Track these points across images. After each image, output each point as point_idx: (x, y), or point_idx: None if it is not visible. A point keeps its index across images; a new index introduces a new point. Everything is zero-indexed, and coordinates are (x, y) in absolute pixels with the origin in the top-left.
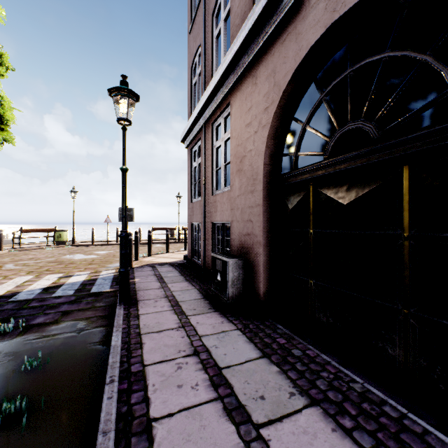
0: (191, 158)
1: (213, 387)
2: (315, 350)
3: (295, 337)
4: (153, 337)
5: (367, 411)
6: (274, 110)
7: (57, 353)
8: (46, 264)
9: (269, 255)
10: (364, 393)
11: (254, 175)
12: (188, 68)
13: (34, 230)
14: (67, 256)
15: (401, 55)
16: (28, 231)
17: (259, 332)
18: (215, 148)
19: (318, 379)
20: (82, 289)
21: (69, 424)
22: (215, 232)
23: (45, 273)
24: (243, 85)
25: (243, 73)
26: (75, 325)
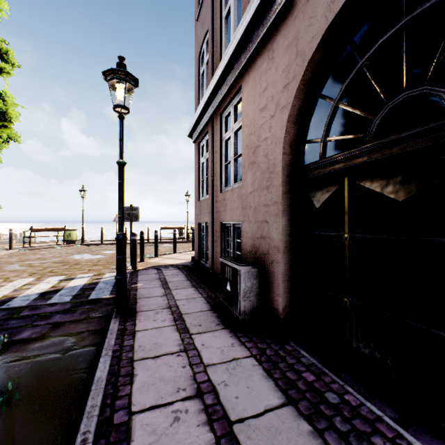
0: (198, 153)
1: None
2: (356, 394)
3: (326, 372)
4: (148, 365)
5: None
6: (296, 86)
7: (31, 384)
8: (51, 264)
9: (289, 263)
10: None
11: (270, 167)
12: (196, 58)
13: (44, 229)
14: (74, 256)
15: None
16: (38, 230)
17: (279, 362)
18: (225, 140)
19: None
20: (80, 295)
21: None
22: (224, 233)
23: (48, 275)
24: (256, 63)
25: (257, 48)
26: (62, 343)
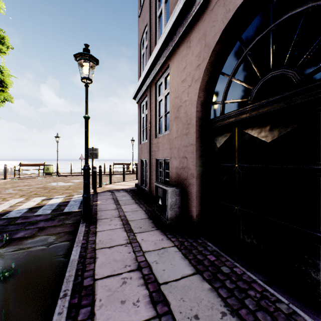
0: (140, 111)
1: (152, 304)
2: (241, 267)
3: (223, 255)
4: (105, 252)
5: None
6: (204, 66)
7: (27, 265)
8: (35, 189)
9: (201, 185)
10: (291, 315)
11: (188, 120)
12: (138, 44)
13: (29, 165)
14: (51, 183)
15: None
16: (25, 165)
17: (192, 249)
18: (158, 101)
19: (247, 298)
20: (57, 209)
21: None
22: (158, 166)
23: (33, 196)
24: (179, 49)
25: (180, 39)
26: (47, 240)
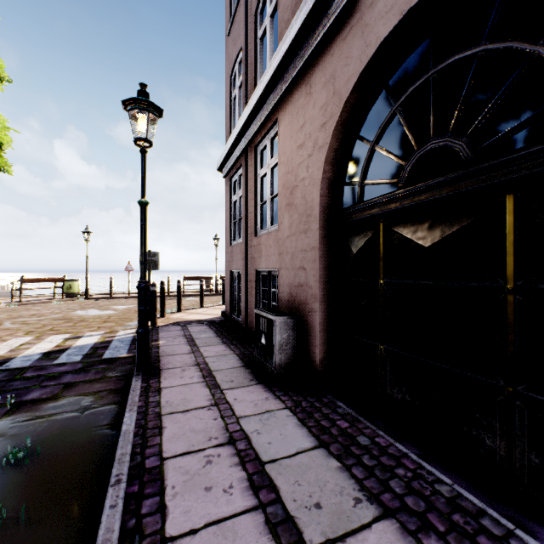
0: (230, 190)
1: (252, 490)
2: (387, 437)
3: (361, 419)
4: (177, 418)
5: (459, 527)
6: (333, 127)
7: (51, 441)
8: (51, 322)
9: (327, 312)
10: (454, 499)
11: (308, 210)
12: (227, 79)
13: (38, 280)
14: (78, 312)
15: (503, 47)
16: (30, 281)
17: (314, 412)
18: (260, 176)
19: (393, 479)
20: (92, 354)
21: (57, 543)
22: (259, 282)
23: (48, 333)
24: (294, 96)
25: (295, 80)
26: (79, 402)
